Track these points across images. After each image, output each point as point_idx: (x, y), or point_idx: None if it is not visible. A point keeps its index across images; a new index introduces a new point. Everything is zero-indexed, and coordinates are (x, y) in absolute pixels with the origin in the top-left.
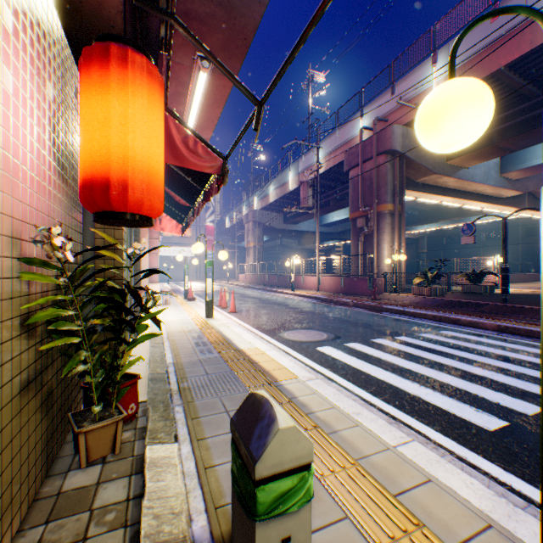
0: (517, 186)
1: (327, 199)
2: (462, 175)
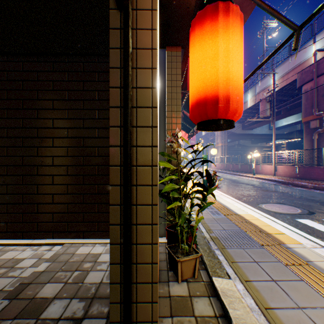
0: None
1: (278, 110)
2: None
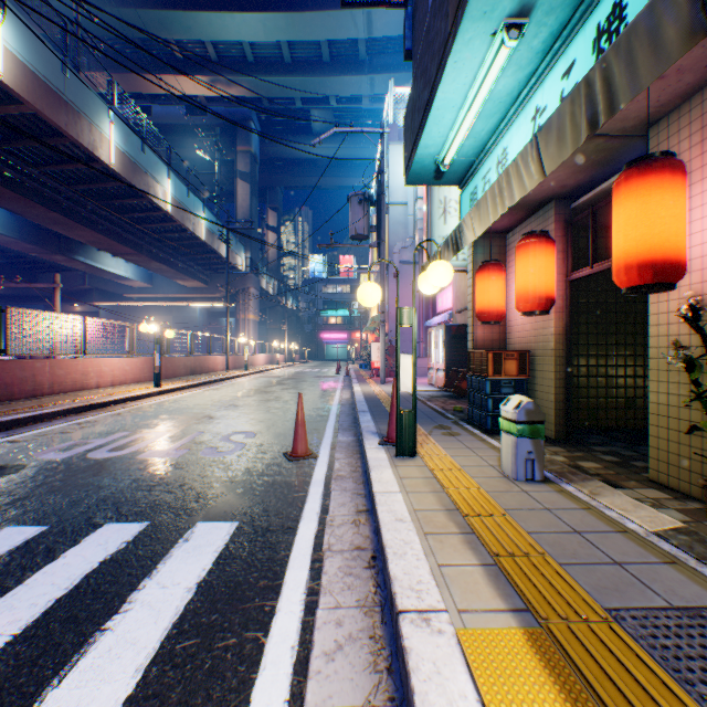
0: None
1: None
2: None
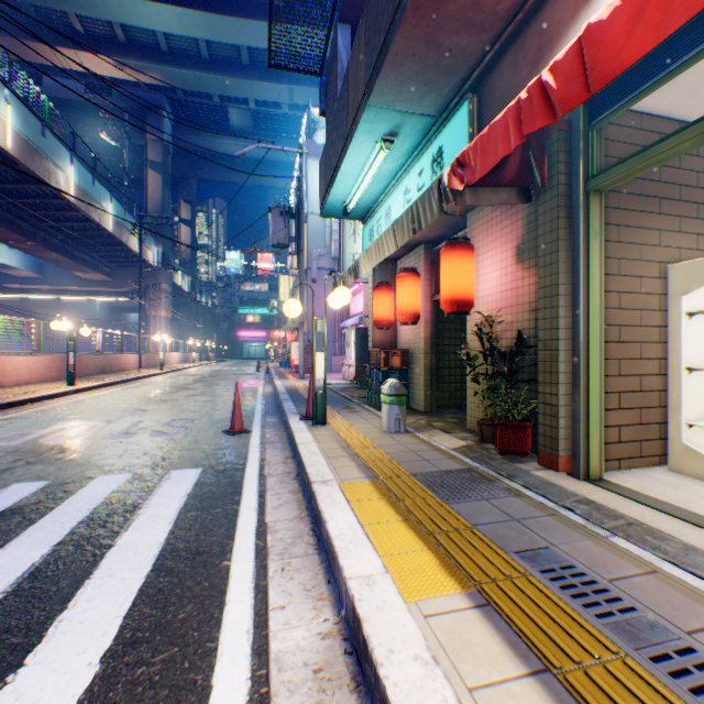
0: None
1: None
2: None
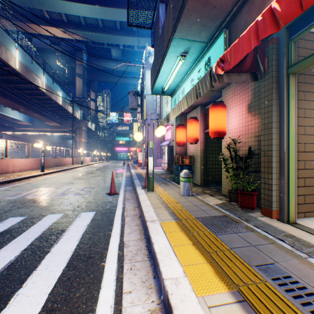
0: None
1: None
2: None
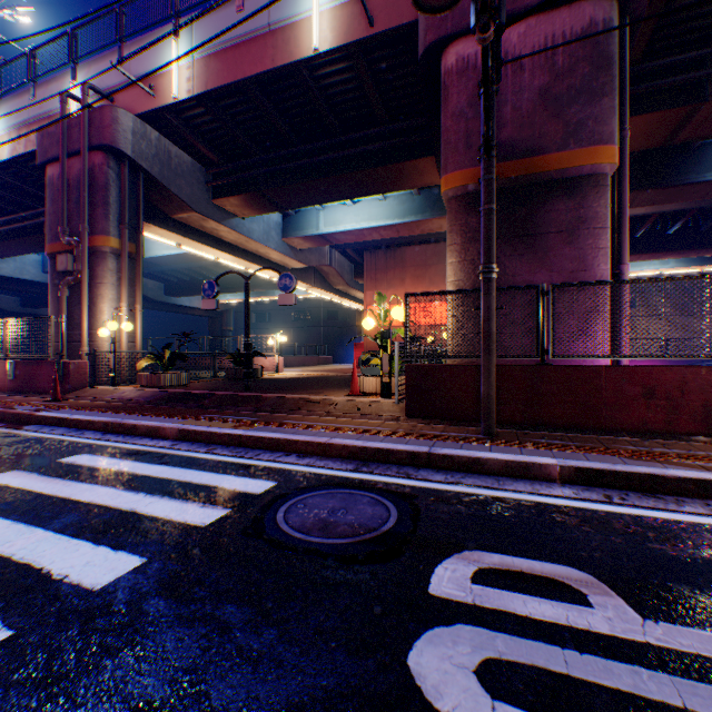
0: (302, 257)
1: (38, 221)
2: (238, 225)
